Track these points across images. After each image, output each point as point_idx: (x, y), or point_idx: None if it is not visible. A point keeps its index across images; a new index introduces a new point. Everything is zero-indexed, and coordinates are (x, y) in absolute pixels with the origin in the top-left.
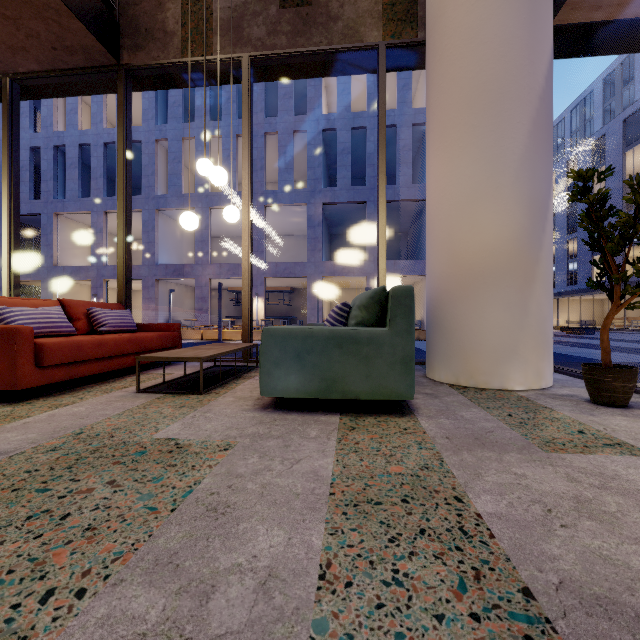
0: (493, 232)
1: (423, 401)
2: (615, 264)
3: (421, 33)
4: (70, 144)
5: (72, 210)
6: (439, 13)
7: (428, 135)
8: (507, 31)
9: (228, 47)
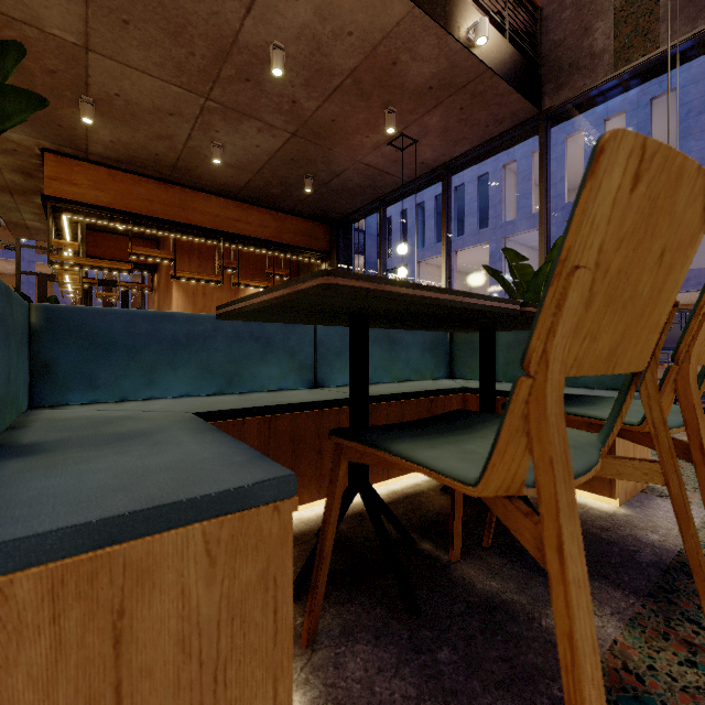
0: None
1: None
2: None
3: None
4: (428, 199)
5: (429, 256)
6: None
7: None
8: None
9: (683, 27)
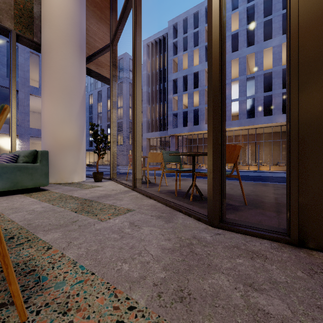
0: (69, 134)
1: (48, 188)
2: (99, 148)
3: (35, 39)
4: None
5: None
6: (49, 50)
7: (44, 91)
8: (74, 73)
9: None
